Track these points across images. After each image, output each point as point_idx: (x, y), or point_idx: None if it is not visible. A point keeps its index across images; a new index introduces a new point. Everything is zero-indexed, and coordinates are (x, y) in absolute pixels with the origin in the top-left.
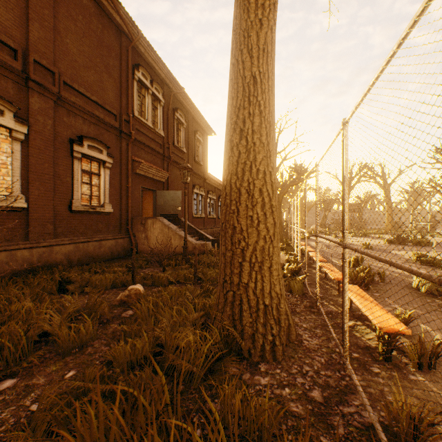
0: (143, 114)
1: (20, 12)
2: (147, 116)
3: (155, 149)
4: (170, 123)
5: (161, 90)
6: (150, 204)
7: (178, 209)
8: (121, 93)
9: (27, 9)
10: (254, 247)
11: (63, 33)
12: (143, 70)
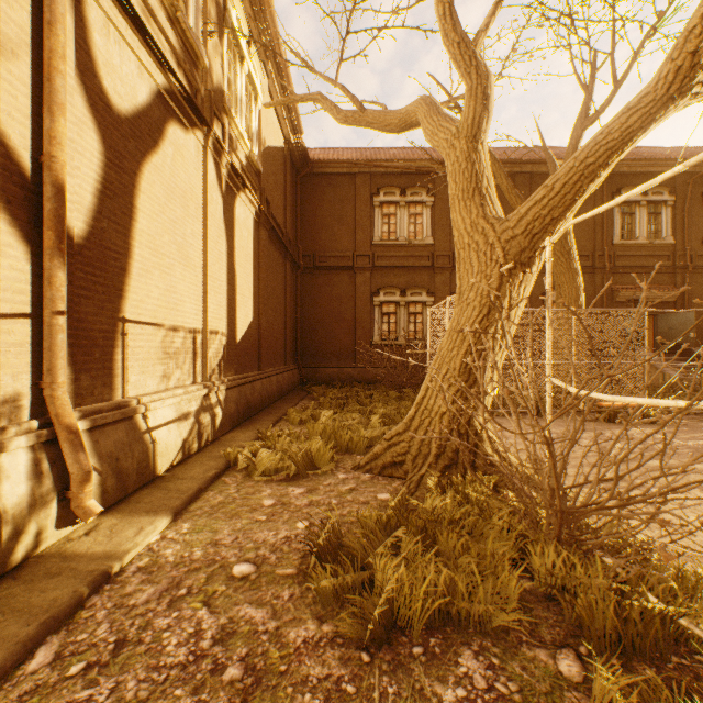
0: (632, 232)
1: None
2: (637, 233)
3: (649, 267)
4: (694, 216)
5: (664, 189)
6: (650, 331)
7: (688, 336)
8: (594, 231)
9: None
10: (557, 363)
11: None
12: (627, 189)
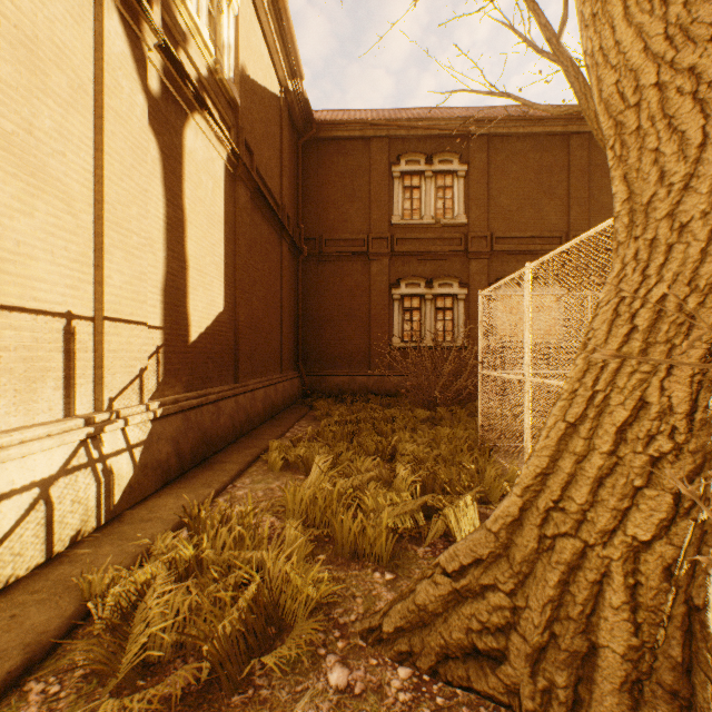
0: None
1: (563, 207)
2: None
3: None
4: None
5: None
6: None
7: None
8: None
9: (568, 200)
10: None
11: (596, 194)
12: None
